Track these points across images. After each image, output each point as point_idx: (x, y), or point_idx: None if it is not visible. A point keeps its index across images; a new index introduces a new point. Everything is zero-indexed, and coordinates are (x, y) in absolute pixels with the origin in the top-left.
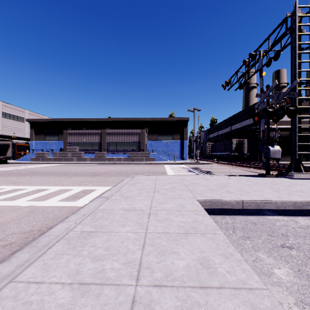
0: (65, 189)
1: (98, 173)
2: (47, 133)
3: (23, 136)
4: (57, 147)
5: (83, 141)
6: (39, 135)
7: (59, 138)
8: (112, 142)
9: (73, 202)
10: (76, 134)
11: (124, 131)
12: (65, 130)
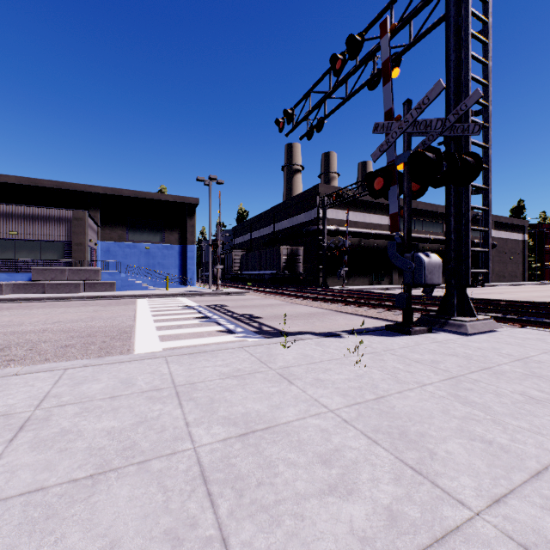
0: None
1: None
2: None
3: None
4: None
5: None
6: None
7: None
8: None
9: None
10: None
11: (19, 211)
12: None
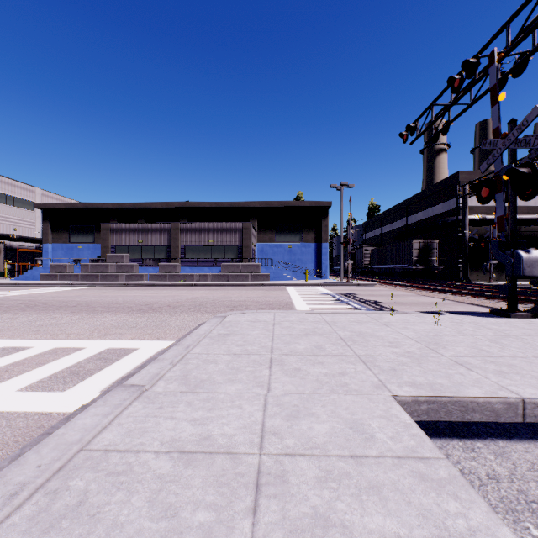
0: (65, 347)
1: (156, 306)
2: (73, 229)
3: (31, 236)
4: (93, 256)
5: (138, 244)
6: (60, 234)
7: (96, 239)
8: (190, 245)
9: (57, 395)
10: (125, 232)
11: (213, 226)
12: (105, 224)
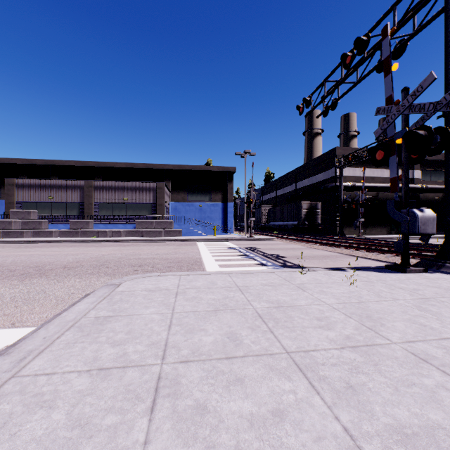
0: None
1: (48, 268)
2: None
3: None
4: None
5: (48, 200)
6: None
7: (2, 195)
8: (104, 202)
9: None
10: (34, 188)
11: (128, 185)
12: (9, 179)
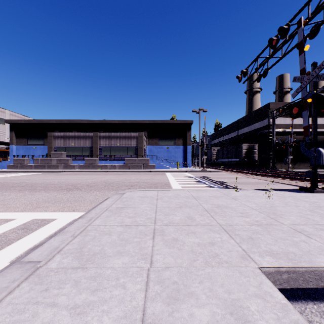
0: (0, 219)
1: (79, 186)
2: (30, 136)
3: (3, 140)
4: (43, 153)
5: (71, 146)
6: (21, 139)
7: (45, 143)
8: (105, 146)
9: None
10: (63, 138)
11: (120, 135)
12: (50, 133)
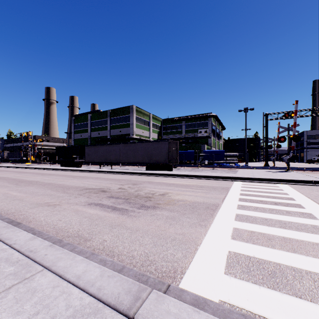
0: None
1: None
2: None
3: None
4: None
5: None
6: None
7: None
8: None
9: None
10: None
11: None
12: None
